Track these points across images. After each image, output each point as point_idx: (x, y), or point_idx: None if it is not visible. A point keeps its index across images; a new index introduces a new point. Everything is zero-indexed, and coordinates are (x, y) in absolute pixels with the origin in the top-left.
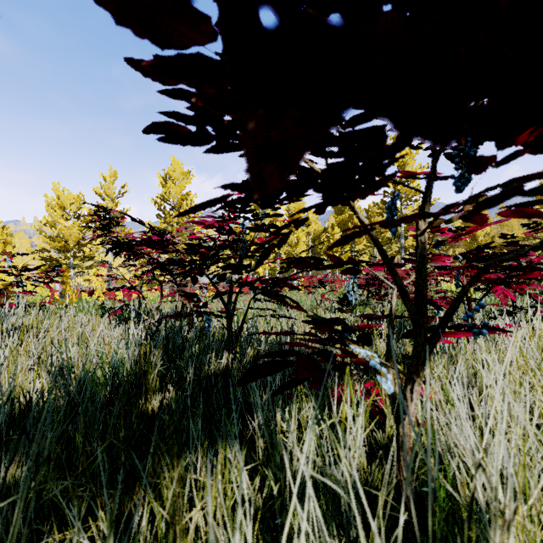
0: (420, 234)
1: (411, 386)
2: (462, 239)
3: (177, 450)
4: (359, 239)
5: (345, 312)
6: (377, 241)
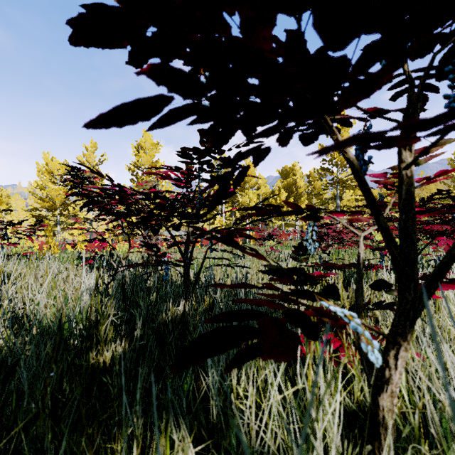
0: (406, 166)
1: (395, 351)
2: (437, 181)
3: (118, 419)
4: (301, 200)
5: (301, 261)
6: (359, 171)
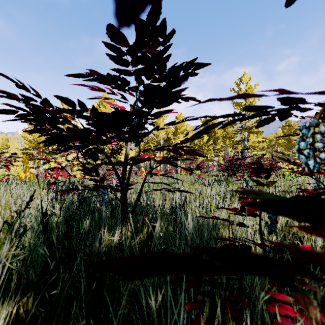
0: None
1: None
2: None
3: None
4: (218, 142)
5: (266, 185)
6: None
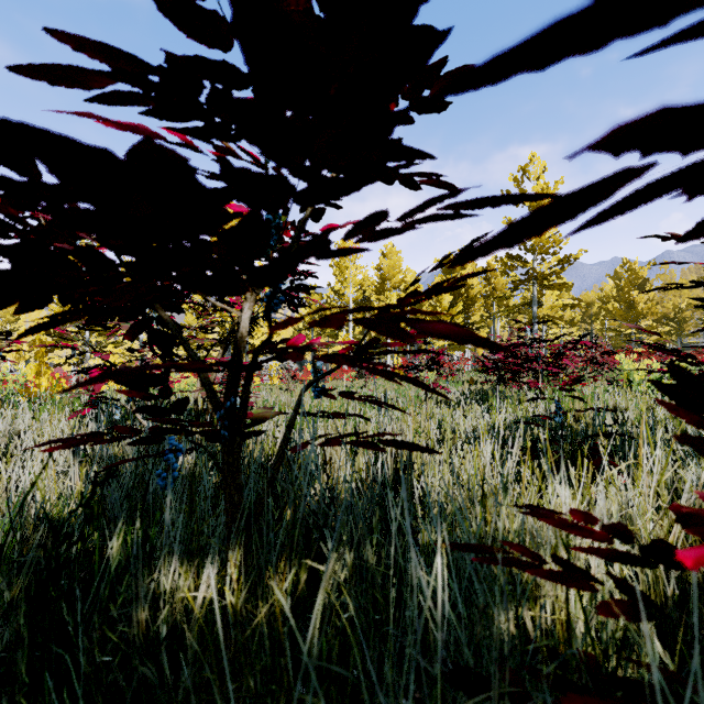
0: None
1: None
2: None
3: None
4: (474, 308)
5: None
6: None
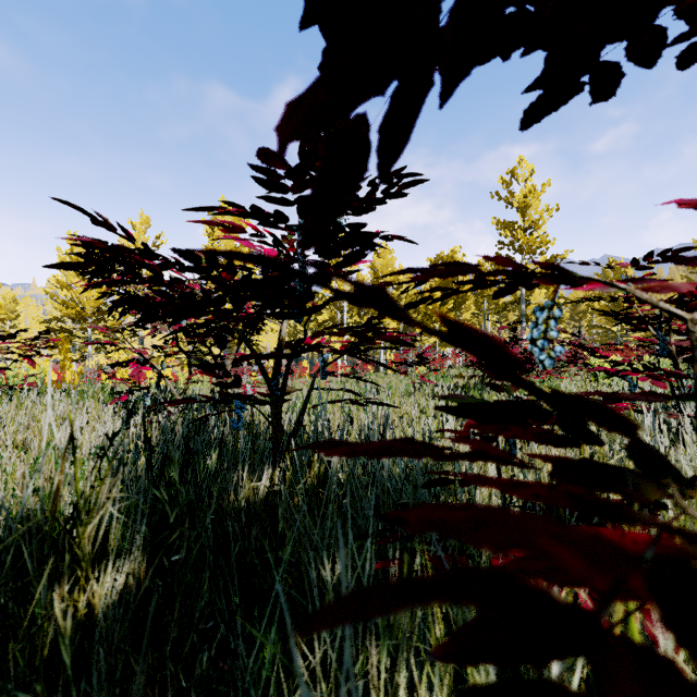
0: None
1: None
2: None
3: None
4: (465, 305)
5: (507, 392)
6: None
